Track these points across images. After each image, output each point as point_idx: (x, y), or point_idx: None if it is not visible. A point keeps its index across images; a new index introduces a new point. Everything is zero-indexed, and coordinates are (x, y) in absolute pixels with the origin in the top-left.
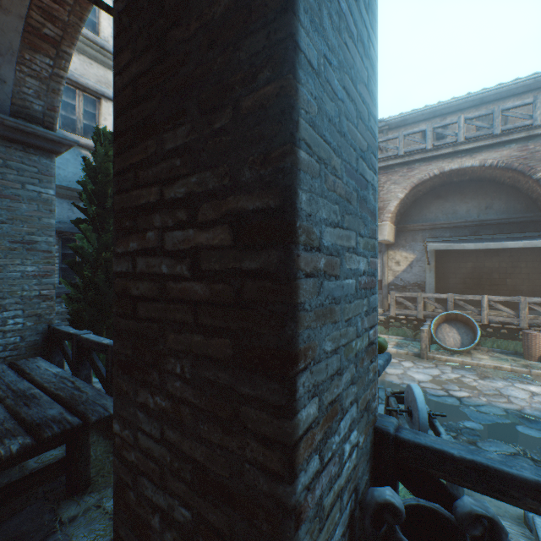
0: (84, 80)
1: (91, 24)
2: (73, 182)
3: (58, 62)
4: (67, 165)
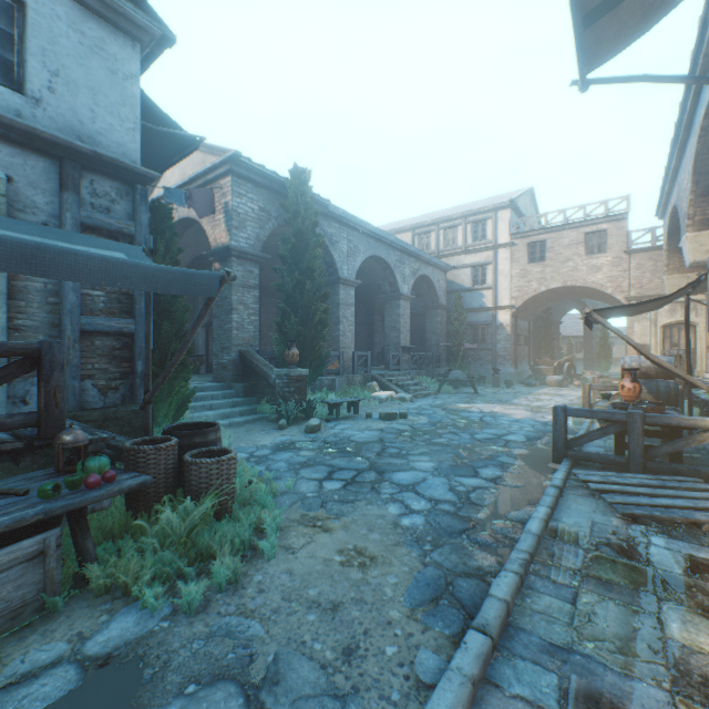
0: (479, 263)
1: (483, 236)
2: (476, 305)
3: (434, 289)
4: (474, 299)
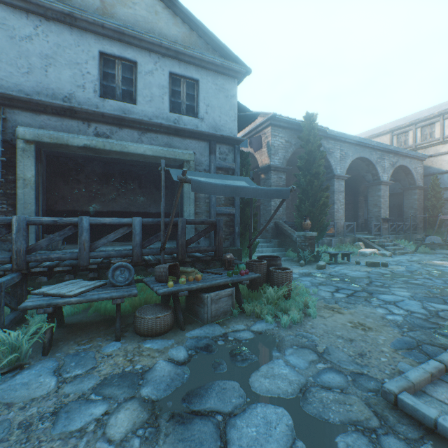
0: None
1: None
2: None
3: (411, 175)
4: None
